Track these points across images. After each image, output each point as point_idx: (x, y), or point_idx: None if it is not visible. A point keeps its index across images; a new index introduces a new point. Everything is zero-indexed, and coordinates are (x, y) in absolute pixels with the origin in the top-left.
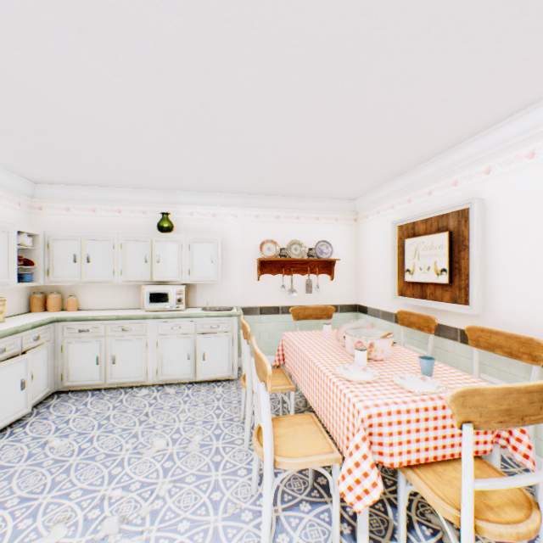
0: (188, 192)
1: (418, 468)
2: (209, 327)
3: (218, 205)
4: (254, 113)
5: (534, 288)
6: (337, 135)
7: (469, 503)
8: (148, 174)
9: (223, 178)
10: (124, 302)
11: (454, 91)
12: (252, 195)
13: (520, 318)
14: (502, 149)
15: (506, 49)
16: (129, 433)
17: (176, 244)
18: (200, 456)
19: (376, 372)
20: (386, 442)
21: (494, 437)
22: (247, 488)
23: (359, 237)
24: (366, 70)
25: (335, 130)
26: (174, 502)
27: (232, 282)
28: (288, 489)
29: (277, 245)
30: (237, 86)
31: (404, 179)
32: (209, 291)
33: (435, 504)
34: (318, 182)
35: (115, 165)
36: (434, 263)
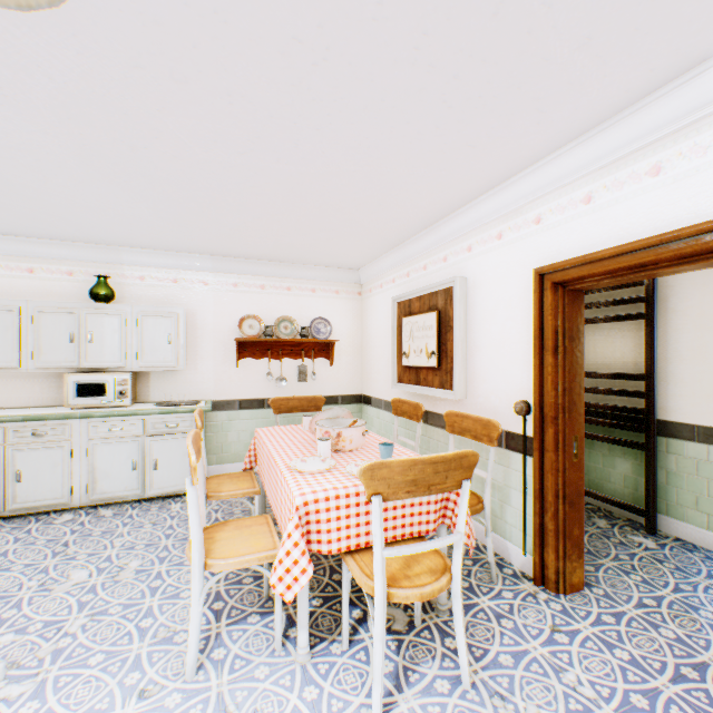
0: (138, 249)
1: (358, 553)
2: (165, 426)
3: (181, 269)
4: (203, 164)
5: (501, 371)
6: (310, 197)
7: (380, 571)
8: (73, 223)
9: (183, 235)
10: (38, 397)
11: (417, 166)
12: (228, 258)
13: (492, 401)
14: (480, 228)
15: (449, 135)
16: (35, 569)
17: (117, 318)
18: (134, 584)
19: (333, 462)
20: (324, 529)
21: (440, 517)
22: (188, 609)
23: (364, 315)
24: (318, 136)
25: (306, 191)
26: (88, 637)
27: (201, 368)
28: (239, 604)
29: (262, 322)
30: (173, 134)
31: (402, 250)
32: (168, 380)
33: (361, 581)
34: (307, 247)
35: (19, 208)
36: (426, 345)
